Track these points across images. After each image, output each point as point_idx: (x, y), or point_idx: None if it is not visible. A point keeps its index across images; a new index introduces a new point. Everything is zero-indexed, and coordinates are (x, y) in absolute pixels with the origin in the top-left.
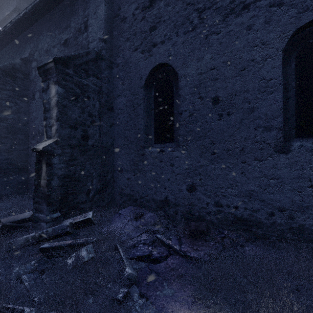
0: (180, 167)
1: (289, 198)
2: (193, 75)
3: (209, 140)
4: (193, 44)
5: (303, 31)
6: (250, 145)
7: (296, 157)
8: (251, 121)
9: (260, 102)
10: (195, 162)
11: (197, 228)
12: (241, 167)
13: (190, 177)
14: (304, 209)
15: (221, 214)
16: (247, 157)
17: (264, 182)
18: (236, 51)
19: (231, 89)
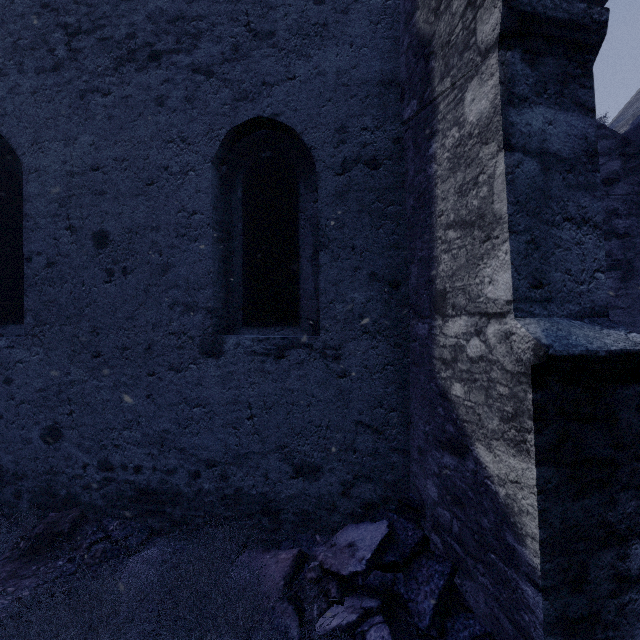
0: (27, 387)
1: (222, 442)
2: (57, 173)
3: (89, 324)
4: (56, 102)
5: (254, 134)
6: (163, 338)
7: (231, 364)
8: (164, 291)
9: (179, 255)
10: (60, 373)
11: (50, 529)
12: (147, 383)
13: (48, 409)
14: (242, 459)
15: (111, 487)
16: (158, 364)
17: (185, 414)
18: (139, 142)
19: (129, 219)
